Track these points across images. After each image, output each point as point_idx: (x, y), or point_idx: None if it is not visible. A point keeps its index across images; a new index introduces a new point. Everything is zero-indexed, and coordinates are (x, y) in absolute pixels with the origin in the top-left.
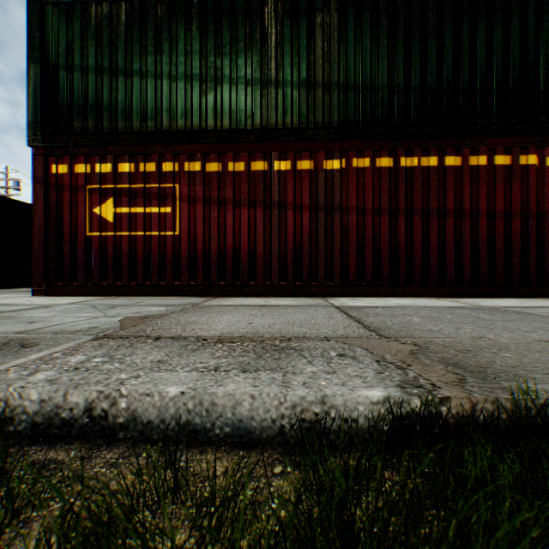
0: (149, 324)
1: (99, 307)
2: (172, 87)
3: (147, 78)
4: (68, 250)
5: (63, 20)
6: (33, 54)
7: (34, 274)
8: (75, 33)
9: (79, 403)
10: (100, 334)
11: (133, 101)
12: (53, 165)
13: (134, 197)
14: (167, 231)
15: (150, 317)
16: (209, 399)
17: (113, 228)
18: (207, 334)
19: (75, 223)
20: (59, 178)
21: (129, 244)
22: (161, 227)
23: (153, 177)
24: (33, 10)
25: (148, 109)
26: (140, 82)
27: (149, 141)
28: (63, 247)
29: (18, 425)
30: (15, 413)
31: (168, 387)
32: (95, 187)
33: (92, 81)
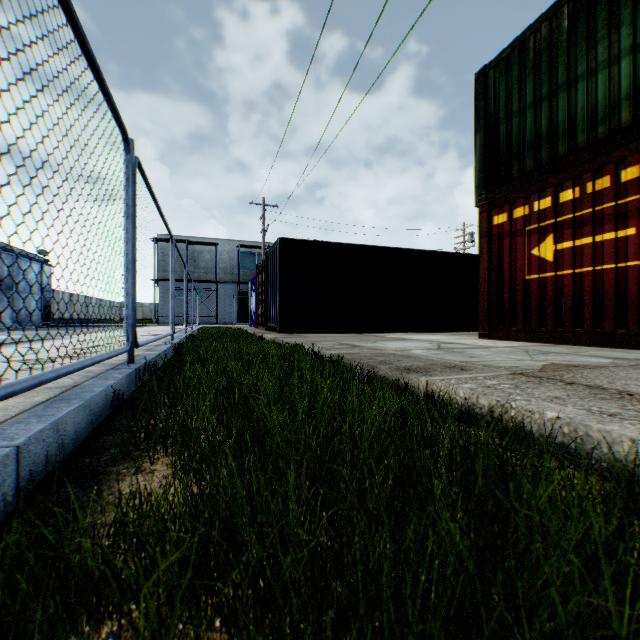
0: (571, 372)
1: (529, 352)
2: (635, 61)
3: (594, 74)
4: (505, 296)
5: (501, 76)
6: (477, 125)
7: (479, 320)
8: (511, 80)
9: (484, 405)
10: (516, 372)
11: (575, 114)
12: (493, 217)
13: (577, 227)
14: (627, 260)
15: (578, 367)
16: (582, 429)
17: (551, 268)
18: (638, 391)
19: (512, 268)
20: (498, 228)
21: (570, 283)
22: (617, 257)
23: (603, 195)
24: (478, 86)
25: (597, 112)
26: (585, 86)
27: (598, 151)
28: (502, 293)
29: (453, 410)
30: (452, 402)
31: (547, 411)
32: (532, 227)
33: (528, 118)
